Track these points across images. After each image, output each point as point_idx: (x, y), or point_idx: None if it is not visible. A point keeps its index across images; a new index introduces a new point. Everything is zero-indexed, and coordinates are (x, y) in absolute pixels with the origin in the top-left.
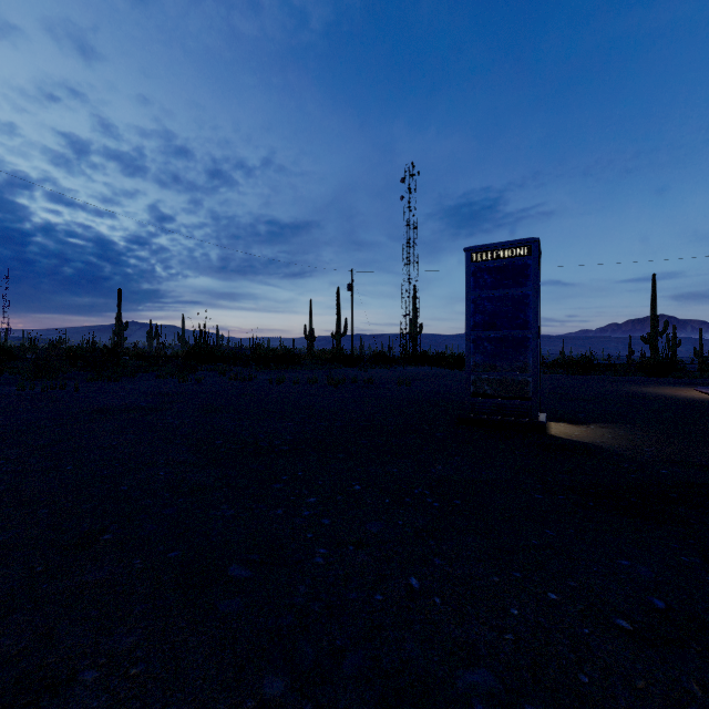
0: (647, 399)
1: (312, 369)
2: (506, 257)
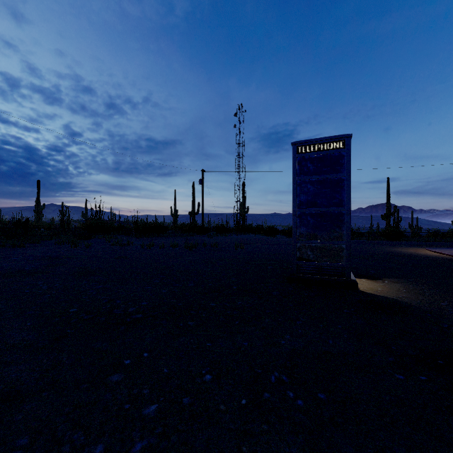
0: (404, 257)
1: (175, 236)
2: (325, 149)
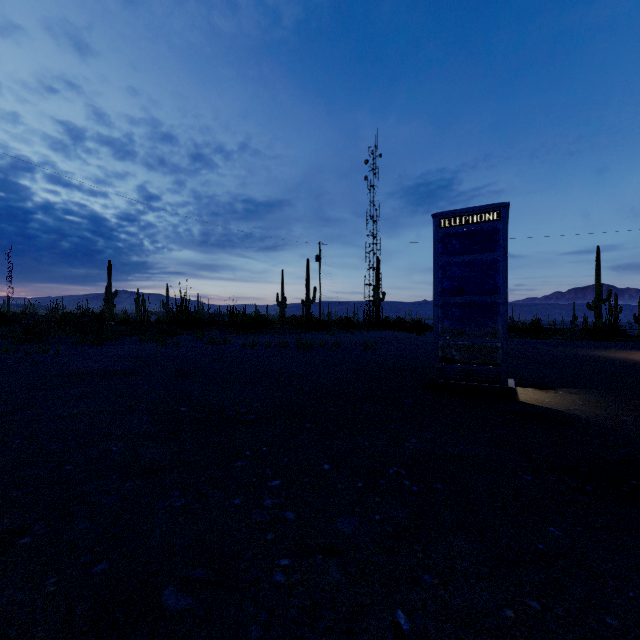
0: (604, 363)
1: (284, 333)
2: (475, 222)
